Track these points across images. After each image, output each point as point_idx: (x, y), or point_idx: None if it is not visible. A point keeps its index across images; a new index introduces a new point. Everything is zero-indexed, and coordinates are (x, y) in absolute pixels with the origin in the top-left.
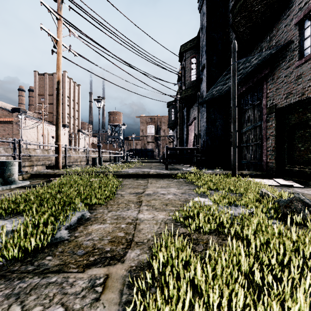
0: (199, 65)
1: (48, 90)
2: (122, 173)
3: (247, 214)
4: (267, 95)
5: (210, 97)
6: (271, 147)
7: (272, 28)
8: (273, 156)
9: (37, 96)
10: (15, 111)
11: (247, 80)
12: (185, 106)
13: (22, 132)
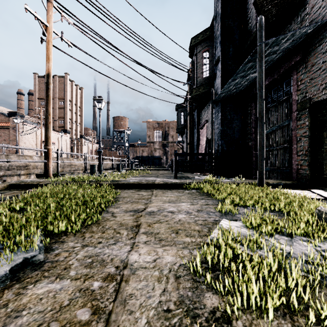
0: (213, 59)
1: None
2: (121, 183)
3: (326, 260)
4: (298, 87)
5: (226, 93)
6: (304, 151)
7: (305, 5)
8: (306, 162)
9: (36, 100)
10: (12, 115)
11: (271, 72)
12: (196, 108)
13: (20, 138)
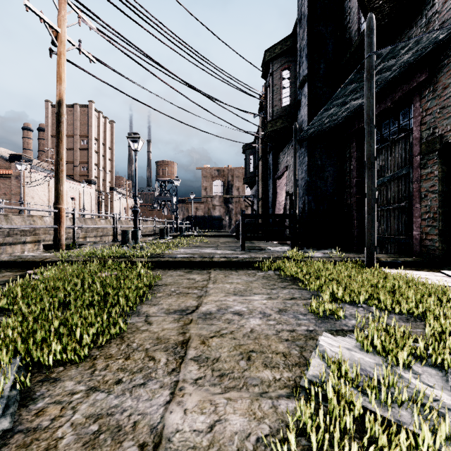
0: (296, 81)
1: (67, 129)
2: (164, 260)
3: None
4: (422, 120)
5: (316, 129)
6: (432, 213)
7: (434, 0)
8: (435, 229)
9: (49, 138)
10: (15, 159)
11: (381, 98)
12: (271, 149)
13: (26, 191)
